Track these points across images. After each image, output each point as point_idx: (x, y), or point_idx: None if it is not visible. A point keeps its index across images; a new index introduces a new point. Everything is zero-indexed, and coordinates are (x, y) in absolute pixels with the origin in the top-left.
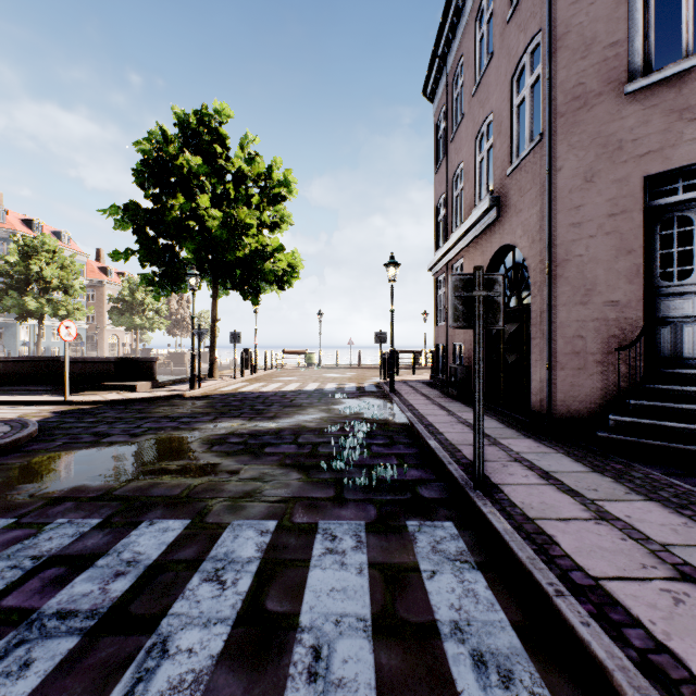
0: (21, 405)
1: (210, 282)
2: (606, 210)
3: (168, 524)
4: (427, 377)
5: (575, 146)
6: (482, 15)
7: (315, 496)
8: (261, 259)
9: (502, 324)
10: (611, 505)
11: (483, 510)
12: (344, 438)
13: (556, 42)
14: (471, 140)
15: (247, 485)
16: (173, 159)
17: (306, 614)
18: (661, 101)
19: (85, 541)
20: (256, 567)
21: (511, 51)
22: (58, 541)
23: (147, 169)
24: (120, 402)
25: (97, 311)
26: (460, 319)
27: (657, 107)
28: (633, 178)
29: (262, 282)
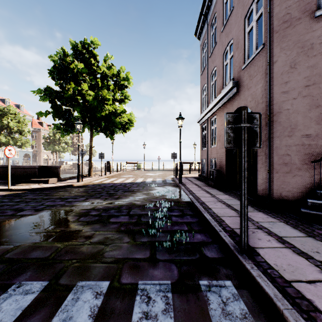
0: None
1: (89, 128)
2: (303, 83)
3: (30, 286)
4: (197, 175)
5: (285, 48)
6: None
7: (137, 257)
8: (114, 116)
9: (259, 145)
10: None
11: (252, 273)
12: (156, 211)
13: None
14: (221, 55)
15: (94, 248)
16: (69, 65)
17: None
18: None
19: None
20: None
21: (244, 3)
22: None
23: (55, 70)
24: (38, 189)
25: (37, 143)
26: (231, 142)
27: None
28: (320, 65)
29: (115, 128)
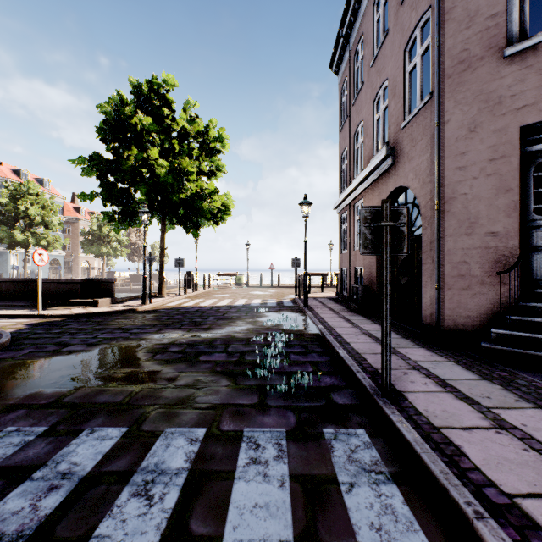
0: (2, 318)
1: (159, 218)
2: (487, 155)
3: (106, 432)
4: (333, 295)
5: (461, 102)
6: (379, 1)
7: (241, 403)
8: (200, 200)
9: (407, 251)
10: (506, 413)
11: (392, 419)
12: (266, 347)
13: (444, 16)
14: (370, 103)
15: (182, 392)
16: (129, 118)
17: (229, 536)
18: (536, 62)
19: (27, 450)
20: (183, 479)
21: (404, 27)
22: (2, 450)
23: (108, 127)
24: (83, 316)
25: (72, 242)
26: (369, 246)
27: (532, 67)
28: (511, 128)
29: (201, 218)
